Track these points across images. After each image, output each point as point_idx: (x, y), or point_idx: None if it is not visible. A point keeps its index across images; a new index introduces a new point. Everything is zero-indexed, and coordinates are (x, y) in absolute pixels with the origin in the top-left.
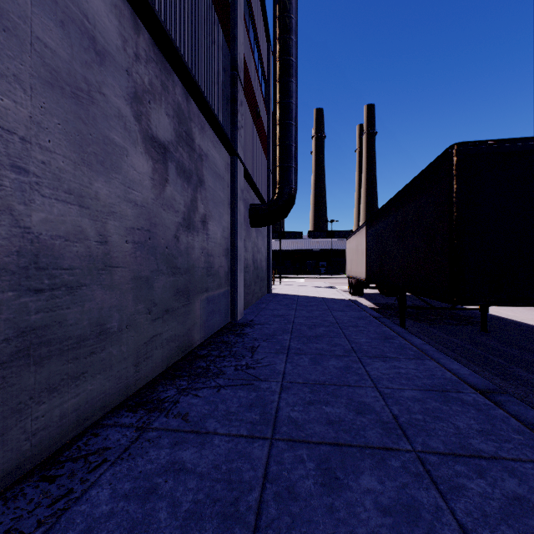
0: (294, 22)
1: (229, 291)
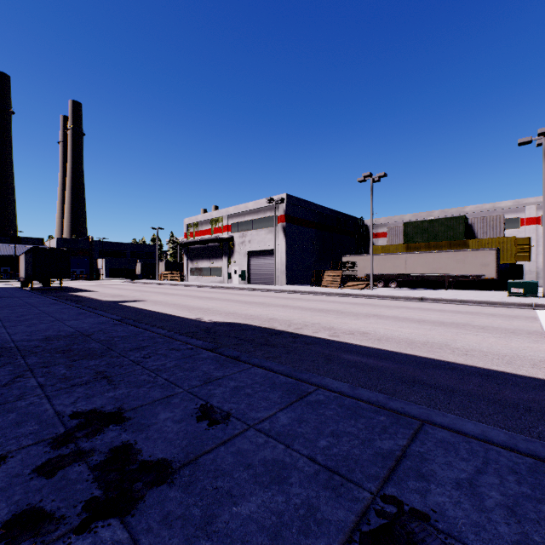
0: None
1: None
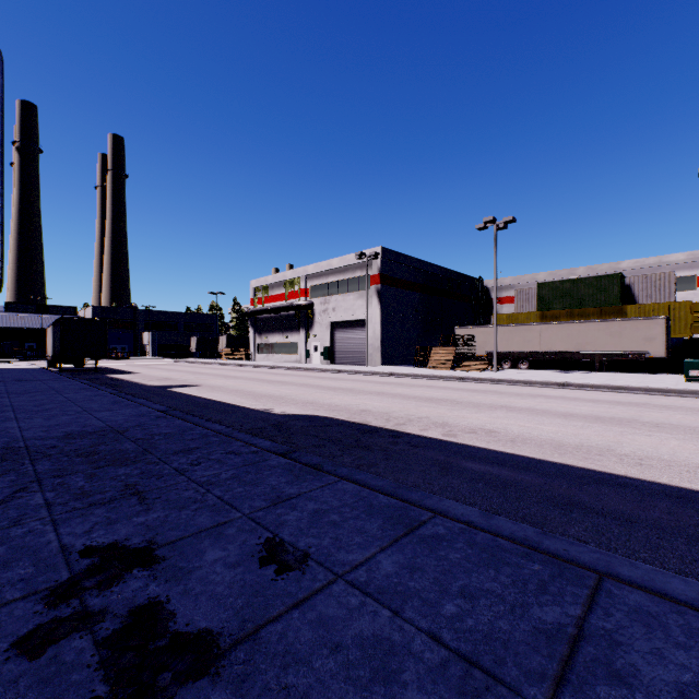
0: None
1: None
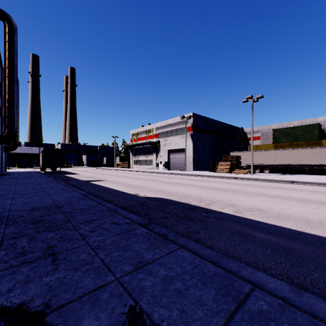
0: (18, 102)
1: (1, 167)
